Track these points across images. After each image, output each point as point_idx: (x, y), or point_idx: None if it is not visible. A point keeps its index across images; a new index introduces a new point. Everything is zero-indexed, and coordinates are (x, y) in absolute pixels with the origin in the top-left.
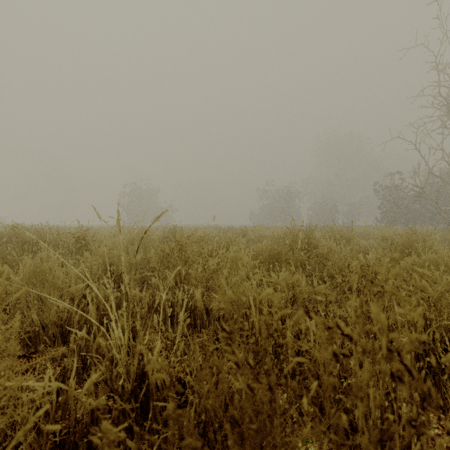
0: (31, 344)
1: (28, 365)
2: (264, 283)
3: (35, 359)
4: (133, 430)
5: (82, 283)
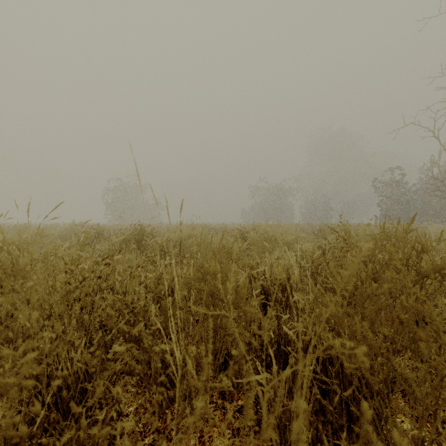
0: None
1: None
2: None
3: None
4: None
5: None
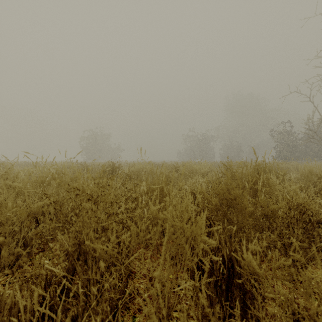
0: None
1: None
2: None
3: None
4: None
5: None
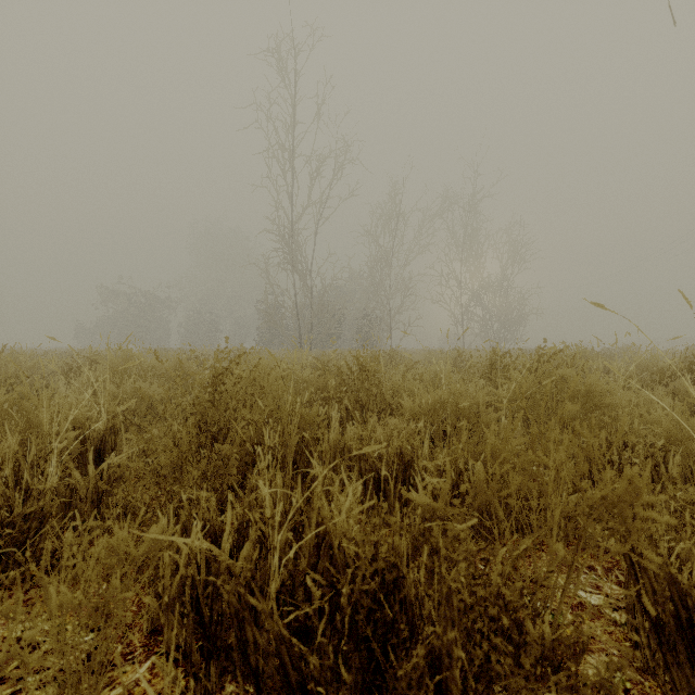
0: None
1: None
2: None
3: None
4: None
5: None
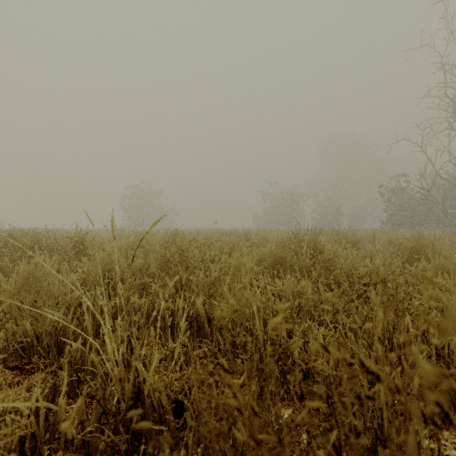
0: (25, 355)
1: (20, 377)
2: (268, 291)
3: (28, 371)
4: (128, 453)
5: (79, 289)
